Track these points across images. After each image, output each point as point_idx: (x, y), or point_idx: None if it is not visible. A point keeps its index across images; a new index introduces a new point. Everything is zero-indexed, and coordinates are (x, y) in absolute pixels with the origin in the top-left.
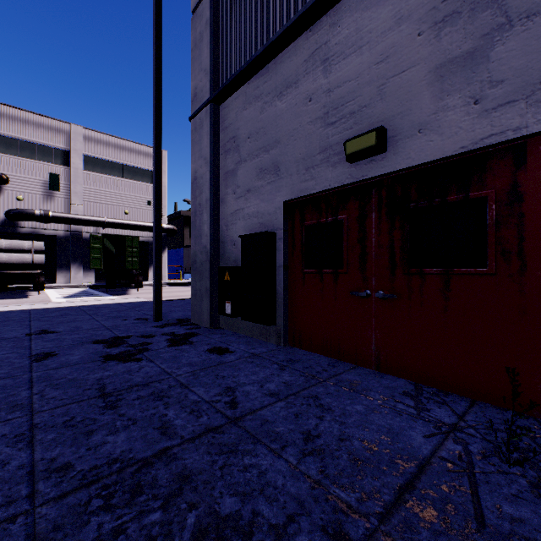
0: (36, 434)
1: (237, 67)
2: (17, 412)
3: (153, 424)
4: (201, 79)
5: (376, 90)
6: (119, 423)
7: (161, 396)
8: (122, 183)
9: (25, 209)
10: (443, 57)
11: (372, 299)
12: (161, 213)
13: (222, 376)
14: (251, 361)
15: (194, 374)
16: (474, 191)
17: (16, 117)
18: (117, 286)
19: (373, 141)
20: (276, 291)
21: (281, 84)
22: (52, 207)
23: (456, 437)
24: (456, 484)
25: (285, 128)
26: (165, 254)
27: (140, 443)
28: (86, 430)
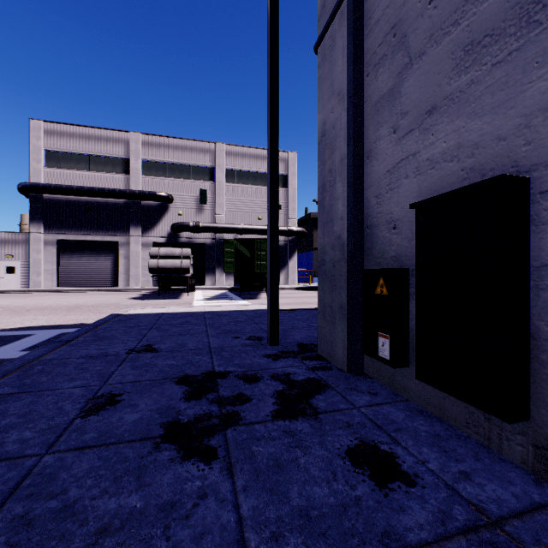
0: None
1: None
2: None
3: None
4: None
5: None
6: None
7: None
8: (256, 191)
9: (183, 222)
10: None
11: None
12: (277, 196)
13: None
14: None
15: None
16: None
17: (178, 145)
18: (251, 289)
19: None
20: (529, 331)
21: None
22: (202, 219)
23: None
24: None
25: None
26: (294, 257)
27: None
28: None
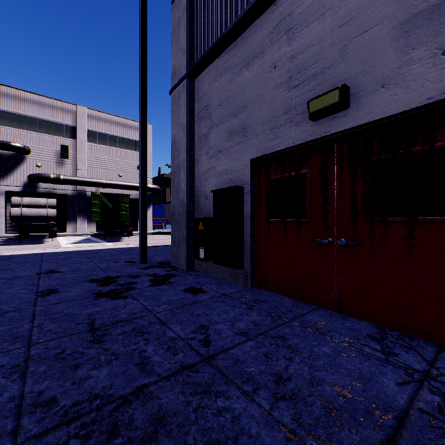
0: (30, 366)
1: (210, 45)
2: (17, 344)
3: (133, 360)
4: (179, 58)
5: (338, 51)
6: (103, 357)
7: (142, 331)
8: (117, 152)
9: (43, 173)
10: (408, 12)
11: (334, 246)
12: (146, 173)
13: (197, 314)
14: (222, 300)
15: (172, 312)
16: (441, 141)
17: (36, 101)
18: (113, 234)
19: (336, 98)
20: (244, 238)
21: (248, 56)
22: (63, 172)
23: (431, 386)
24: (443, 444)
25: (252, 95)
26: (151, 208)
27: (120, 379)
28: (73, 364)
